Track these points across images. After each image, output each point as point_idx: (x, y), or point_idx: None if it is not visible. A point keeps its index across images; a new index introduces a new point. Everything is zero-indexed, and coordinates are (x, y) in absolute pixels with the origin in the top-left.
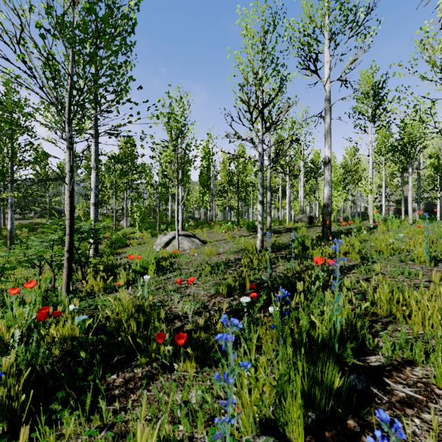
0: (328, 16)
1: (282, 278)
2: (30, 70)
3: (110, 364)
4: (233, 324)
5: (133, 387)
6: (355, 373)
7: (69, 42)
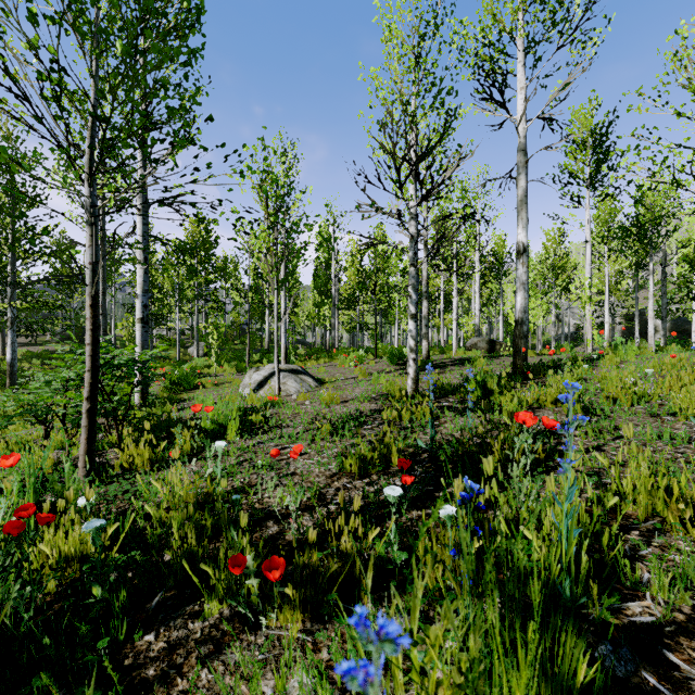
0: (523, 14)
1: (453, 445)
2: (18, 87)
3: (146, 610)
4: (388, 635)
5: (183, 661)
6: (608, 641)
7: (80, 31)
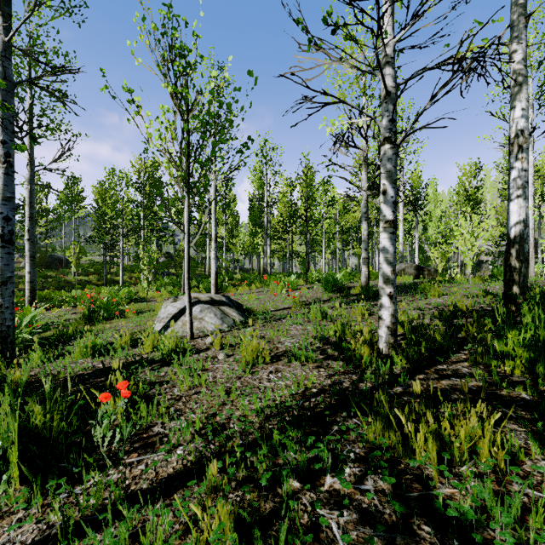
0: None
1: None
2: None
3: None
4: None
5: None
6: None
7: None
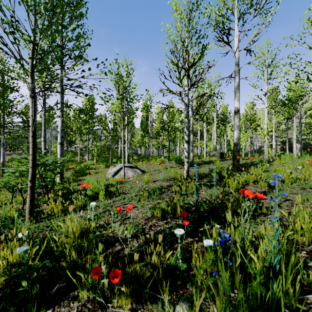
0: (237, 1)
1: (207, 203)
2: None
3: (49, 294)
4: None
5: None
6: None
7: None
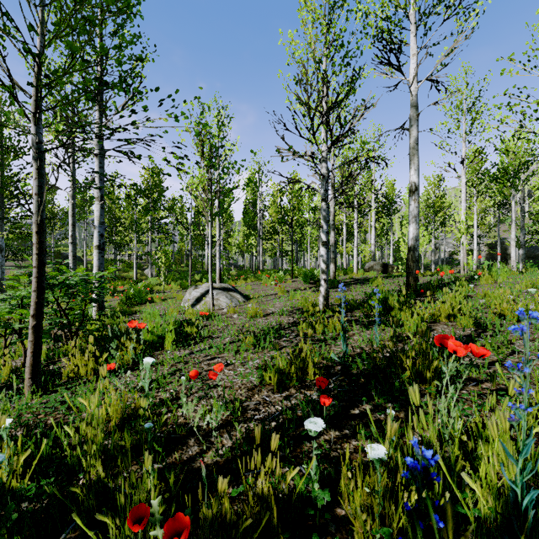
0: None
1: (363, 358)
2: None
3: None
4: None
5: None
6: None
7: None
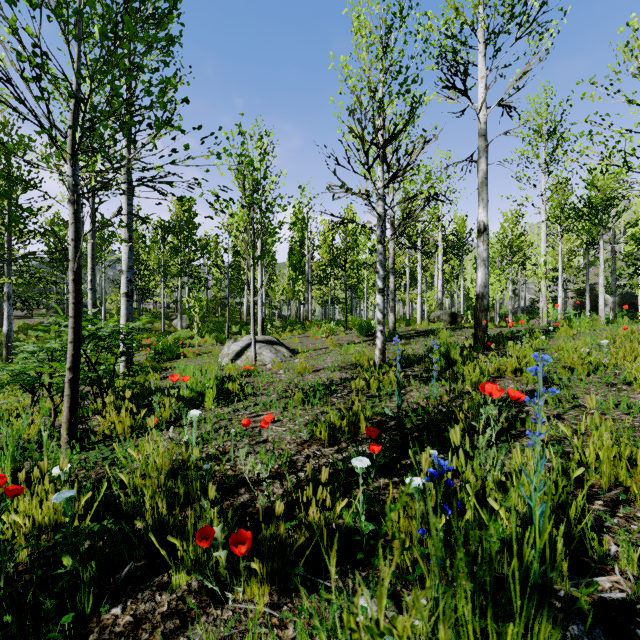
0: (483, 8)
1: (419, 413)
2: None
3: (115, 581)
4: None
5: (148, 637)
6: (580, 620)
7: (56, 12)
